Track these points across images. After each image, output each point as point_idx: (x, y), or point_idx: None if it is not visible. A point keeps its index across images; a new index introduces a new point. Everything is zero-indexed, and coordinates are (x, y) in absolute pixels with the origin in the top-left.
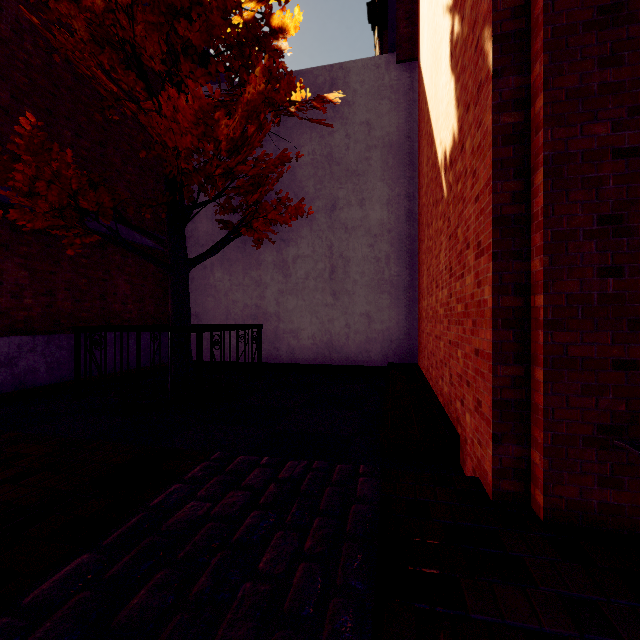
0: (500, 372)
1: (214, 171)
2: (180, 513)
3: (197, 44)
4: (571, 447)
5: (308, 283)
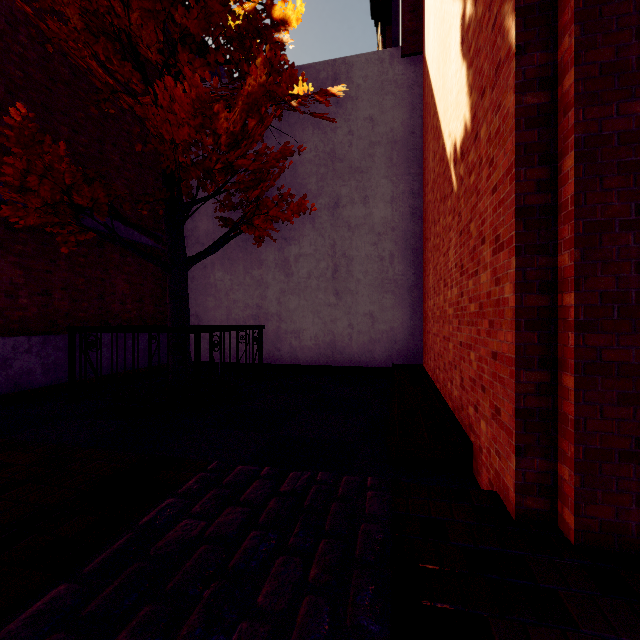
0: (523, 378)
1: (213, 166)
2: (171, 533)
3: (195, 32)
4: (605, 462)
5: (310, 282)
